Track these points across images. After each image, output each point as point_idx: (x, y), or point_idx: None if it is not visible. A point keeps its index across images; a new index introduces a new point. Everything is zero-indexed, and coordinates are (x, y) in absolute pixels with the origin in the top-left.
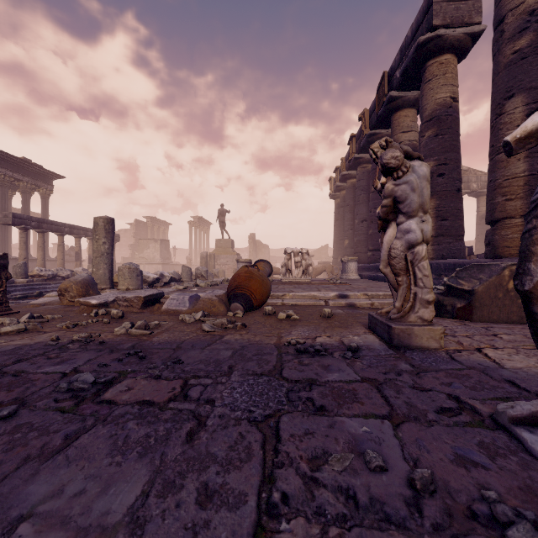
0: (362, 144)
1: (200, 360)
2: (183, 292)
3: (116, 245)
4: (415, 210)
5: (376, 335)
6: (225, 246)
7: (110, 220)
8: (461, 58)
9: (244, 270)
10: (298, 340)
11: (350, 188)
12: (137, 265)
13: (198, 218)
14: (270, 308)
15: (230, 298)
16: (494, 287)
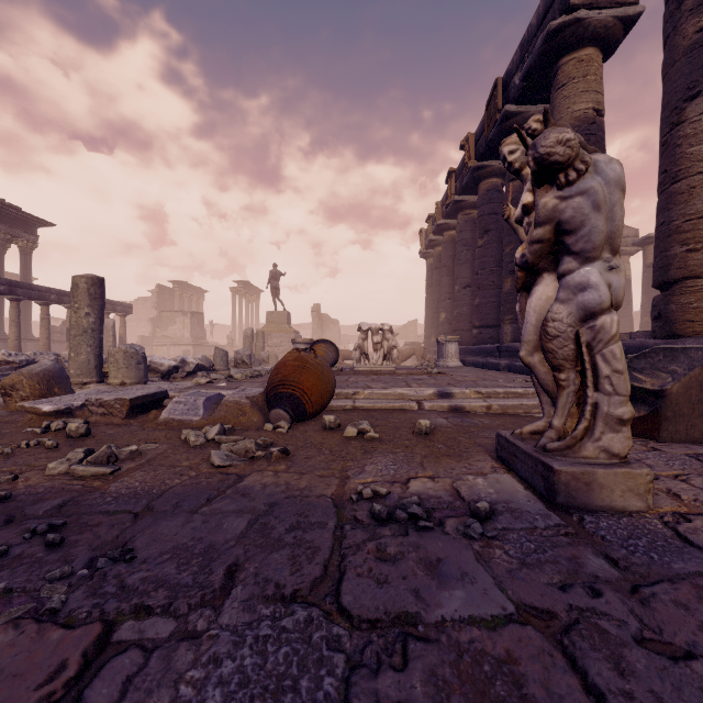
0: (465, 181)
1: (174, 547)
2: (204, 388)
3: (132, 320)
4: (599, 247)
5: (515, 476)
6: (279, 321)
7: (97, 280)
8: (607, 55)
9: (293, 356)
10: (375, 487)
11: (448, 243)
12: (141, 347)
13: (244, 284)
14: (332, 419)
15: (270, 401)
16: (698, 386)
